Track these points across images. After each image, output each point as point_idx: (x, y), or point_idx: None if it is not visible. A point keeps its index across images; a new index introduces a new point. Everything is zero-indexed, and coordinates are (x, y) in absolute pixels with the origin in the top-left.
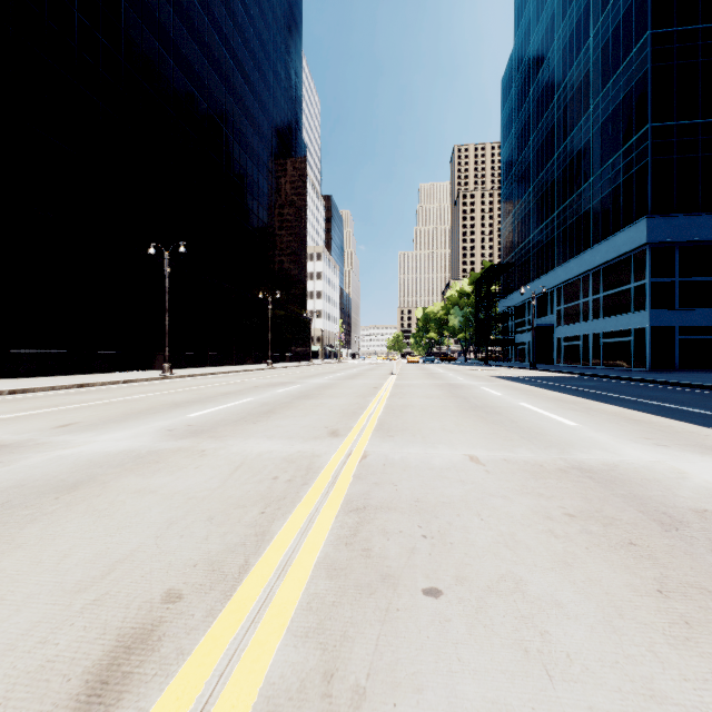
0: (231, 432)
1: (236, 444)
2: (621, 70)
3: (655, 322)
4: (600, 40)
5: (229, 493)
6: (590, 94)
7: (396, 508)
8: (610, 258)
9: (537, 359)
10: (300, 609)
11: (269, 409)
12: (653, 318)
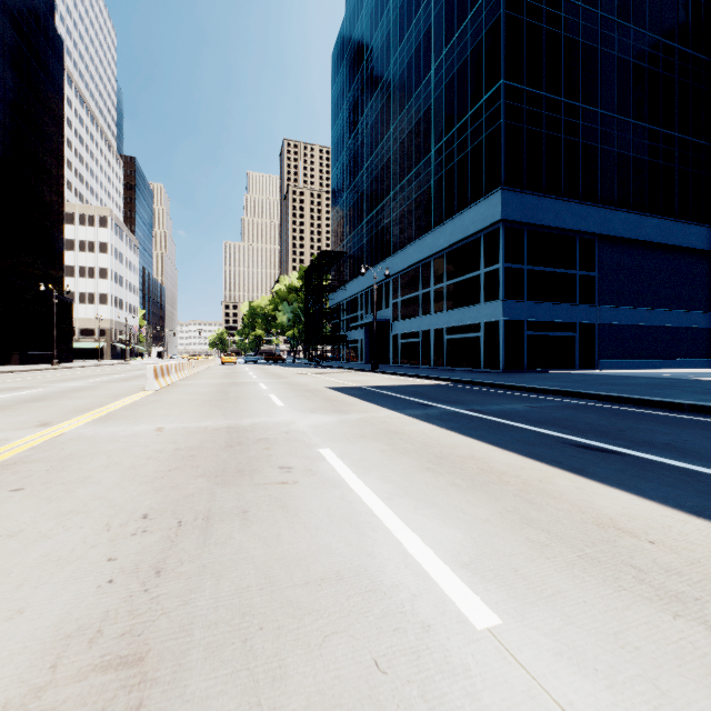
0: None
1: None
2: (468, 21)
3: (508, 314)
4: None
5: None
6: (431, 53)
7: None
8: (456, 240)
9: (371, 359)
10: None
11: None
12: (506, 310)
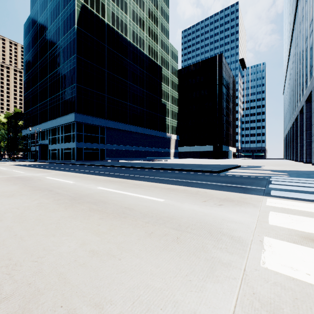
0: None
1: None
2: (69, 60)
3: (78, 146)
4: (63, 44)
5: None
6: (60, 61)
7: None
8: (65, 123)
9: (41, 158)
10: None
11: None
12: (77, 145)
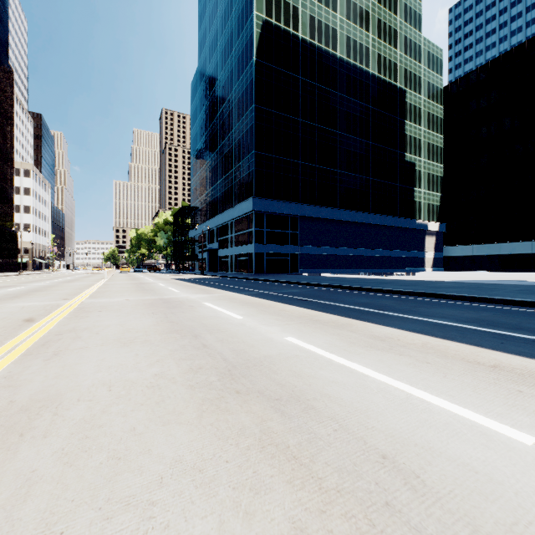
0: (2, 302)
1: (12, 304)
2: (245, 117)
3: (257, 250)
4: (237, 95)
5: (28, 310)
6: (233, 121)
7: (94, 307)
8: (240, 215)
9: (210, 269)
10: (68, 315)
11: (15, 296)
12: (256, 248)
